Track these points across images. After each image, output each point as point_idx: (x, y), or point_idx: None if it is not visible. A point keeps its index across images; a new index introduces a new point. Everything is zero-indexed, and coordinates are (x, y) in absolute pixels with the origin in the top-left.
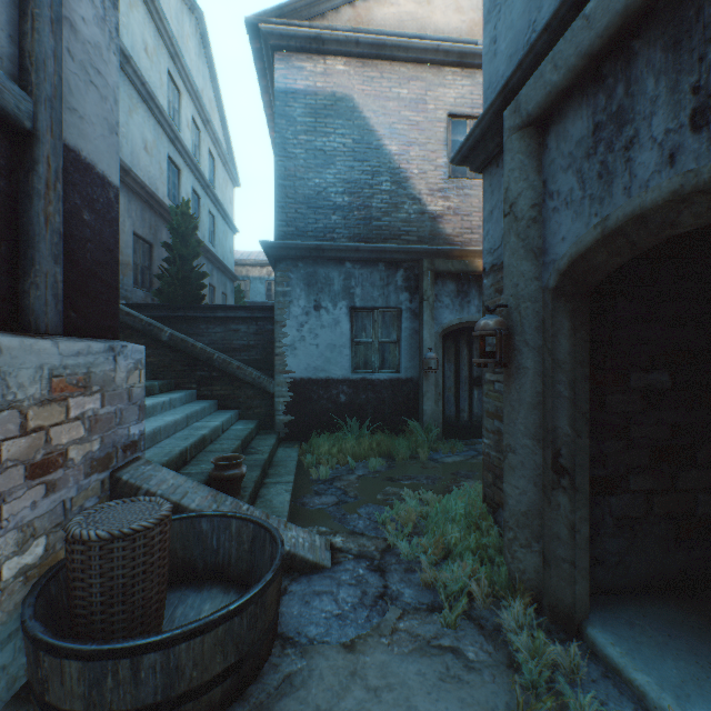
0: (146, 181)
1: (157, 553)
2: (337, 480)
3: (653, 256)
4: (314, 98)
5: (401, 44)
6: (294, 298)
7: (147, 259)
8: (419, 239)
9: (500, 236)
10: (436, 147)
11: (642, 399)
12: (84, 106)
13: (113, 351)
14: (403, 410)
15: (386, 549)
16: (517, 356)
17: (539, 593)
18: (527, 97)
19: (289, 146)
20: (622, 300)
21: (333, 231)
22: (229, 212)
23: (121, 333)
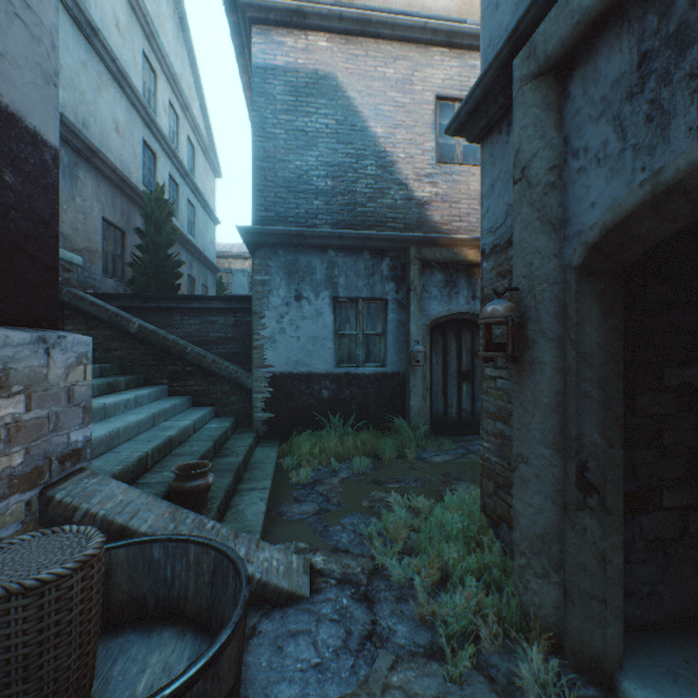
0: (117, 164)
1: (77, 607)
2: (318, 484)
3: (689, 230)
4: (295, 75)
5: (387, 21)
6: (274, 287)
7: (119, 247)
8: (405, 226)
9: (503, 211)
10: (423, 130)
11: (677, 399)
12: (6, 41)
13: (45, 343)
14: (389, 406)
15: (373, 570)
16: (530, 348)
17: (558, 633)
18: (545, 35)
19: (268, 125)
20: (654, 282)
21: (315, 217)
22: (210, 203)
23: (85, 325)
